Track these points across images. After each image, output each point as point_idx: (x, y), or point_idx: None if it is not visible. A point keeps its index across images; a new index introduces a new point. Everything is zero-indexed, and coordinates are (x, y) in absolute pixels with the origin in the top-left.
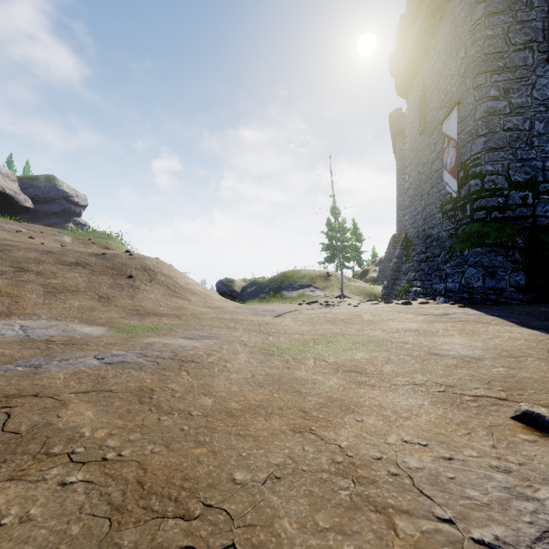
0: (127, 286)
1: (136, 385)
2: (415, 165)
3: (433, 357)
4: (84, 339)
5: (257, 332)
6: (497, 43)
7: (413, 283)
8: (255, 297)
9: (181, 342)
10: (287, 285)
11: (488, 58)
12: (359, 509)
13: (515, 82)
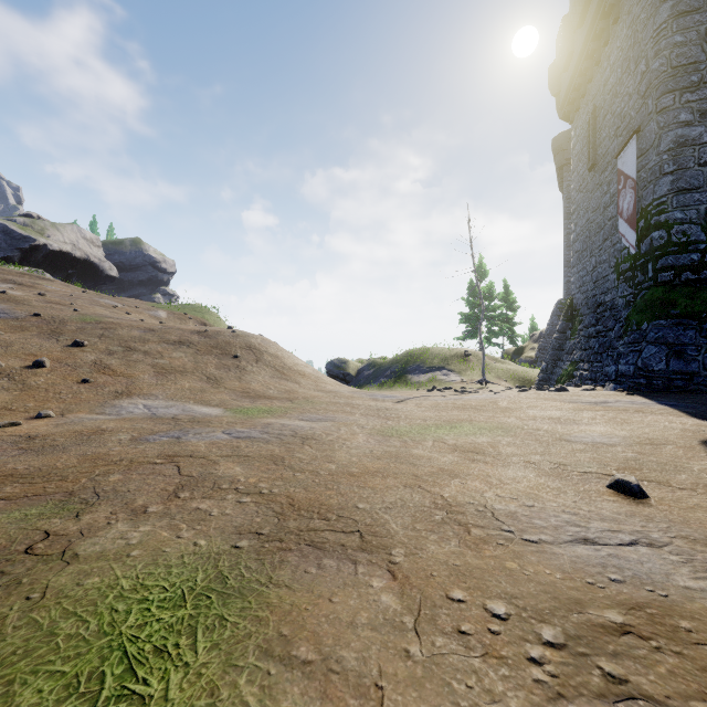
0: (233, 367)
1: (268, 453)
2: (583, 210)
3: (562, 442)
4: (206, 418)
5: (376, 416)
6: (689, 51)
7: (578, 365)
8: (373, 381)
9: (298, 423)
10: (414, 367)
11: (677, 72)
12: (447, 524)
13: None
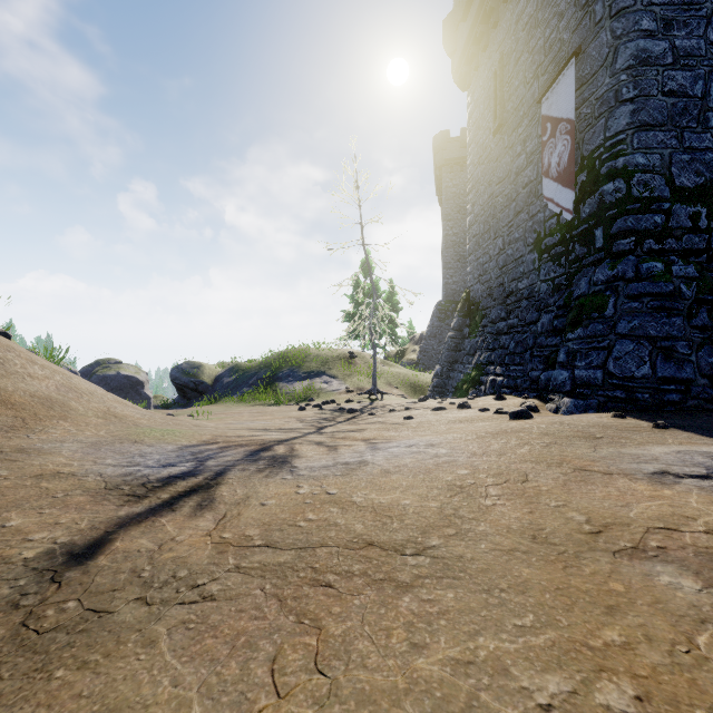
0: None
1: None
2: (485, 184)
3: None
4: None
5: None
6: None
7: (487, 369)
8: (234, 392)
9: None
10: (287, 372)
11: None
12: None
13: (681, 10)
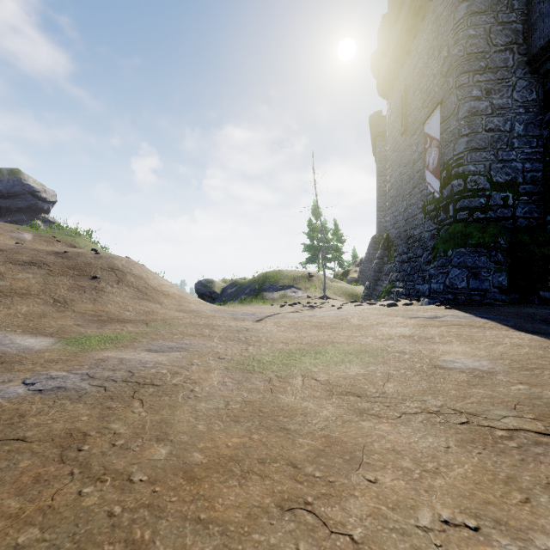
0: (90, 289)
1: (65, 427)
2: (397, 165)
3: (438, 371)
4: (20, 355)
5: (235, 341)
6: (479, 43)
7: (395, 284)
8: (235, 298)
9: (143, 357)
10: (269, 286)
11: (471, 58)
12: None
13: (497, 83)
